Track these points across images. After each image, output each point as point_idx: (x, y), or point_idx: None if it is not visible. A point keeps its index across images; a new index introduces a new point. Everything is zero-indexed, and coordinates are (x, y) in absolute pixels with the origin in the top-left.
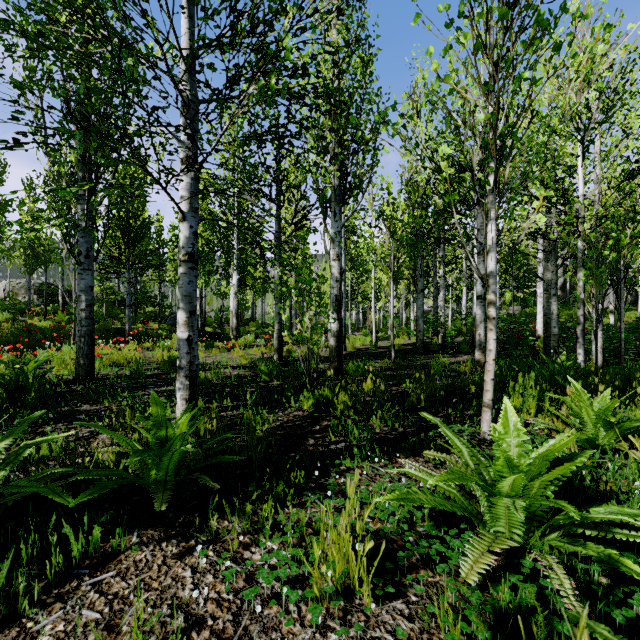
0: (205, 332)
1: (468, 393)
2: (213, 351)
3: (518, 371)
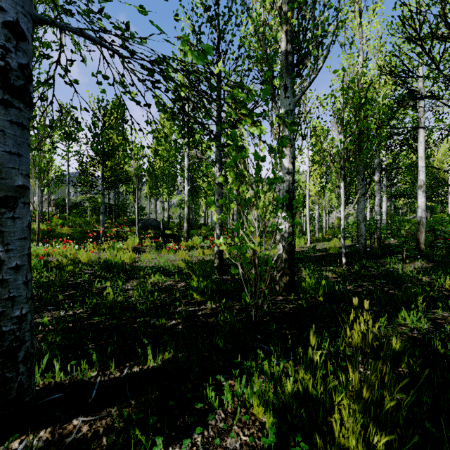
0: (164, 234)
1: None
2: (162, 252)
3: None
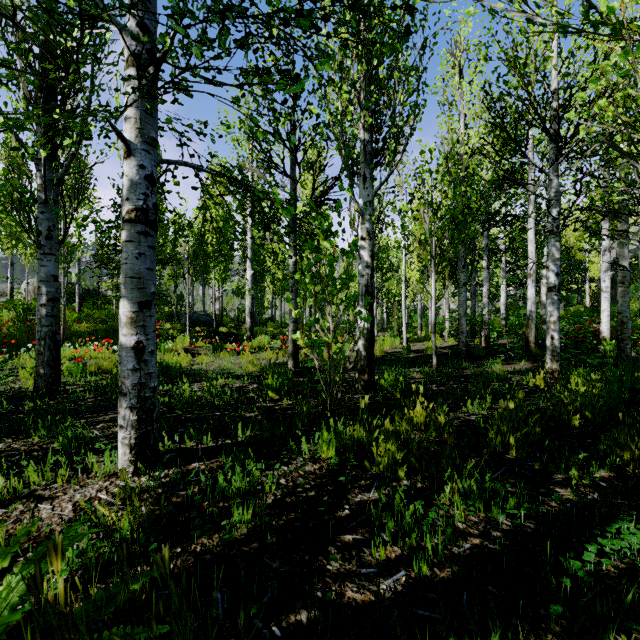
0: (219, 332)
1: (568, 426)
2: (221, 354)
3: (635, 392)
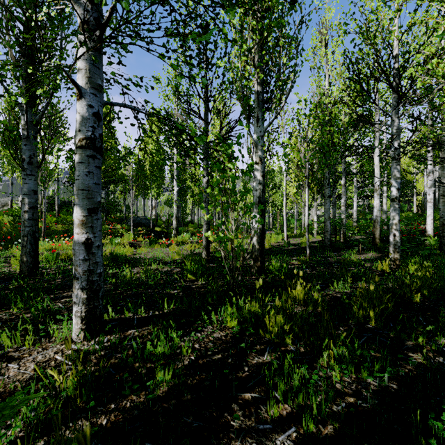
0: (154, 231)
1: (411, 302)
2: (155, 247)
3: None
